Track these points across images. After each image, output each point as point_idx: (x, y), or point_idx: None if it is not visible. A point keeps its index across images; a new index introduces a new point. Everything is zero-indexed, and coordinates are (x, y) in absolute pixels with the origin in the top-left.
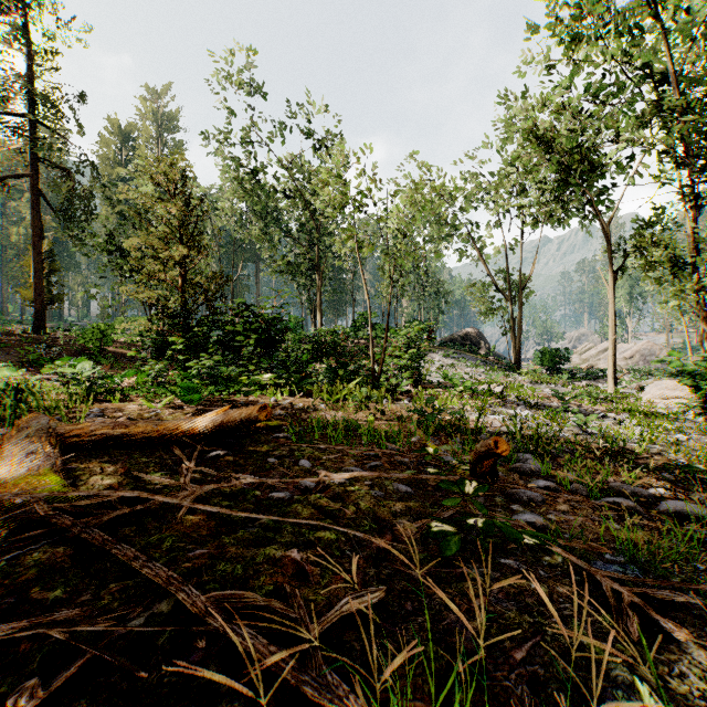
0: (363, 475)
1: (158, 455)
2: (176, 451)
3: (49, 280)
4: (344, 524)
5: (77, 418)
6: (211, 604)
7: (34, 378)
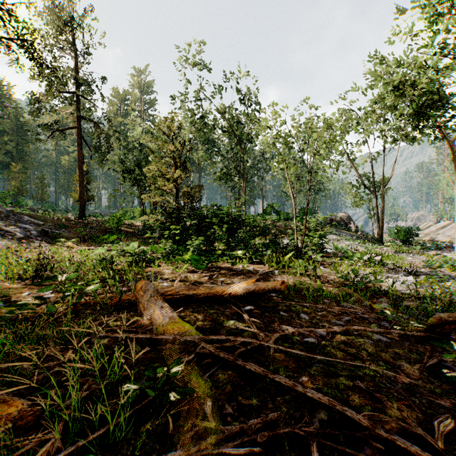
0: (355, 328)
1: (216, 308)
2: (233, 307)
3: (86, 187)
4: (368, 364)
5: (152, 280)
6: (369, 421)
7: (112, 253)
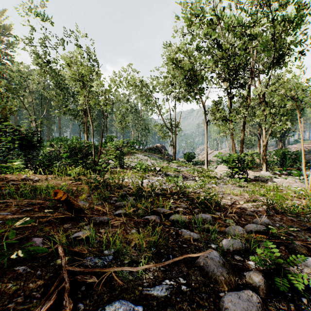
0: None
1: None
2: None
3: None
4: None
5: None
6: None
7: None
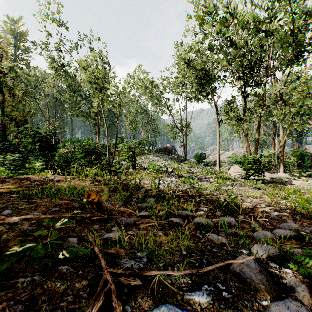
0: (28, 217)
1: None
2: None
3: None
4: None
5: None
6: None
7: None
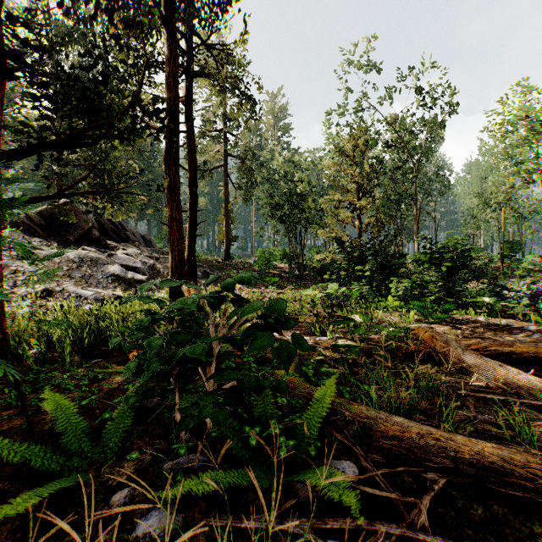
0: None
1: None
2: None
3: (229, 227)
4: None
5: None
6: None
7: (318, 295)
